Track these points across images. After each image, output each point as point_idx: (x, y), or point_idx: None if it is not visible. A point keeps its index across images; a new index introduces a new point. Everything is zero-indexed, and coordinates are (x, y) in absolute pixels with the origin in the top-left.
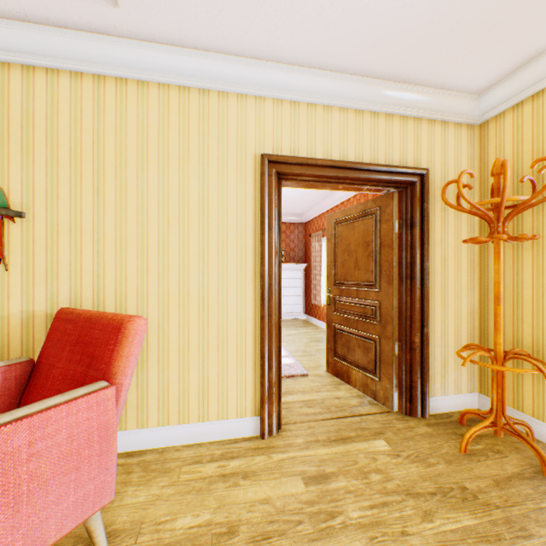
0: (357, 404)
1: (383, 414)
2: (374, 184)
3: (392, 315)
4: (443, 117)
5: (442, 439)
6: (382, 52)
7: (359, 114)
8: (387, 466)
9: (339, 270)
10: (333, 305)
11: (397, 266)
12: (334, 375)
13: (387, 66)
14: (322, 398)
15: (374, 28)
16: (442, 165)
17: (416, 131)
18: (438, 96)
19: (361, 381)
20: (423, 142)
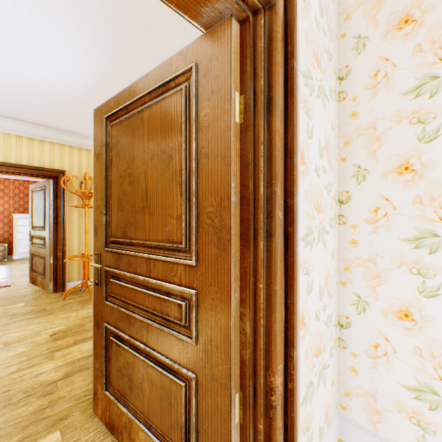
0: (30, 293)
1: (41, 294)
2: (33, 175)
3: (49, 243)
4: (78, 146)
5: (61, 297)
6: (20, 115)
7: (20, 138)
8: (13, 310)
9: (34, 219)
10: (32, 241)
11: (53, 218)
12: (33, 283)
13: (30, 120)
14: (7, 294)
15: (5, 107)
16: (79, 169)
17: (62, 151)
18: (72, 136)
19: (41, 282)
20: (67, 156)
